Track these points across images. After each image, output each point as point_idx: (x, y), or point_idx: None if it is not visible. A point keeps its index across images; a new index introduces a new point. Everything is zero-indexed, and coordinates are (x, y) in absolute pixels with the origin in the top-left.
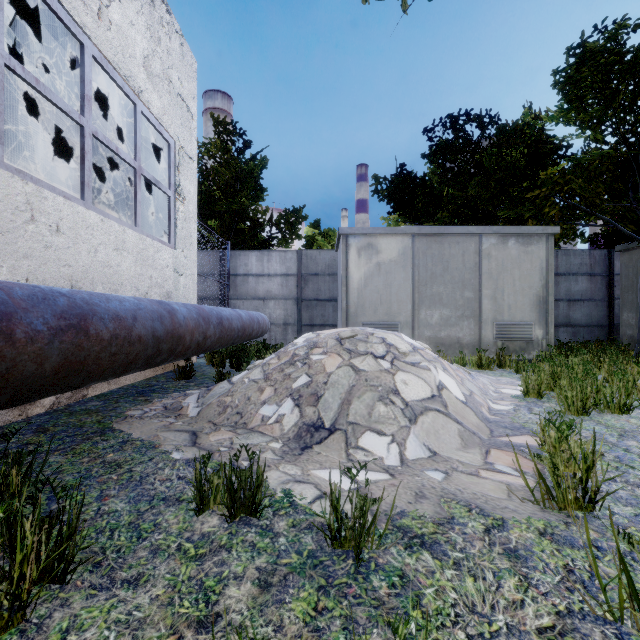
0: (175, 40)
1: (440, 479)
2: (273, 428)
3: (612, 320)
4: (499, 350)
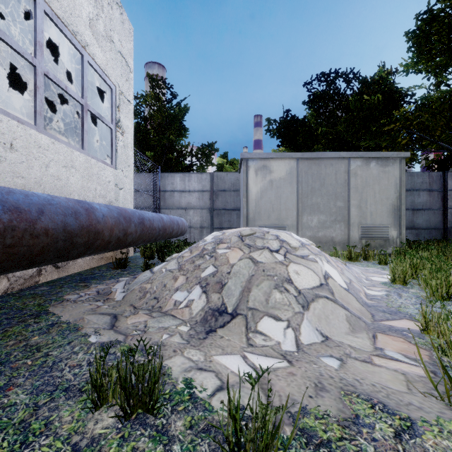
0: (116, 10)
1: (336, 367)
2: (183, 312)
3: (446, 224)
4: (363, 246)
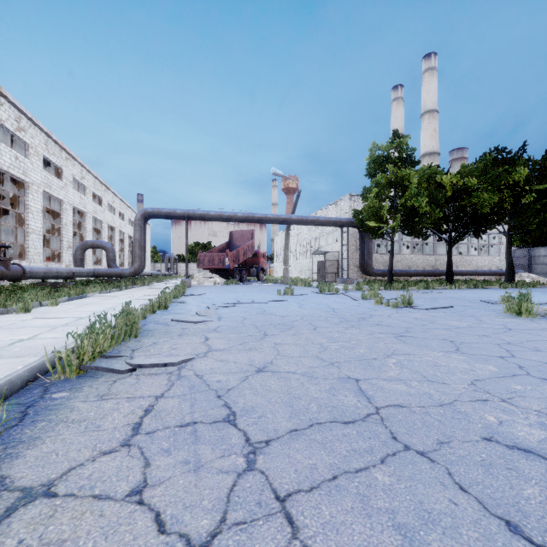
0: None
1: None
2: None
3: None
4: None
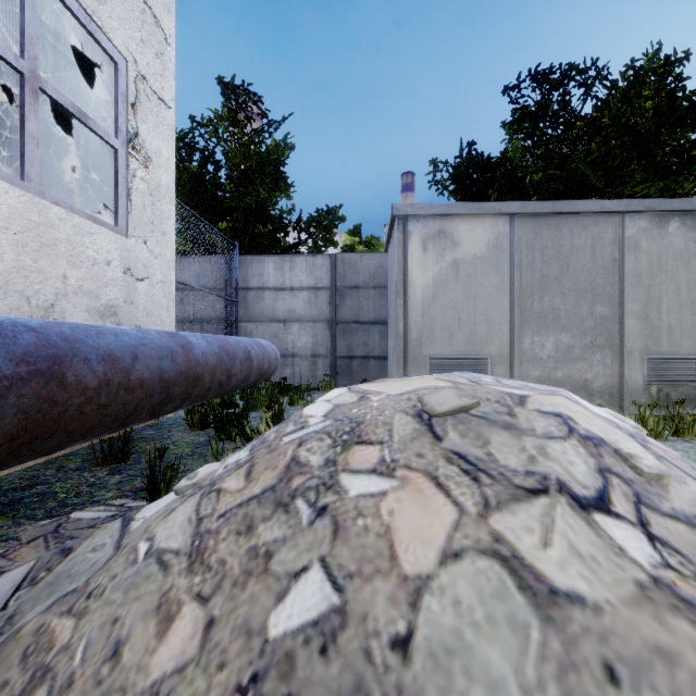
0: None
1: None
2: None
3: None
4: (653, 400)
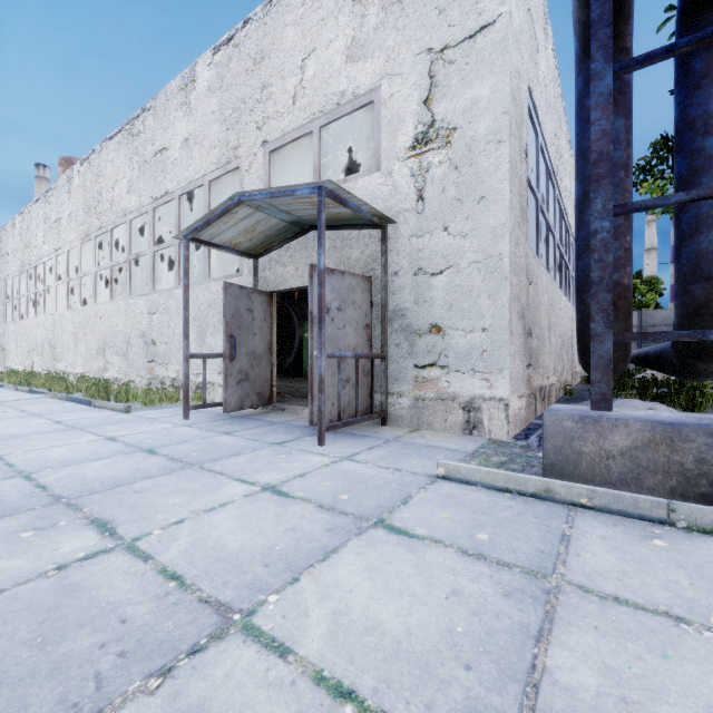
0: None
1: None
2: None
3: None
4: None
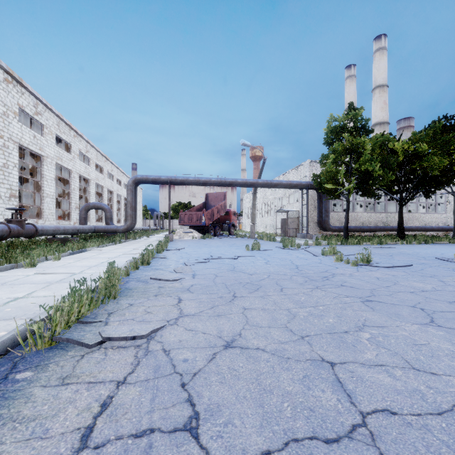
0: None
1: None
2: None
3: None
4: None
